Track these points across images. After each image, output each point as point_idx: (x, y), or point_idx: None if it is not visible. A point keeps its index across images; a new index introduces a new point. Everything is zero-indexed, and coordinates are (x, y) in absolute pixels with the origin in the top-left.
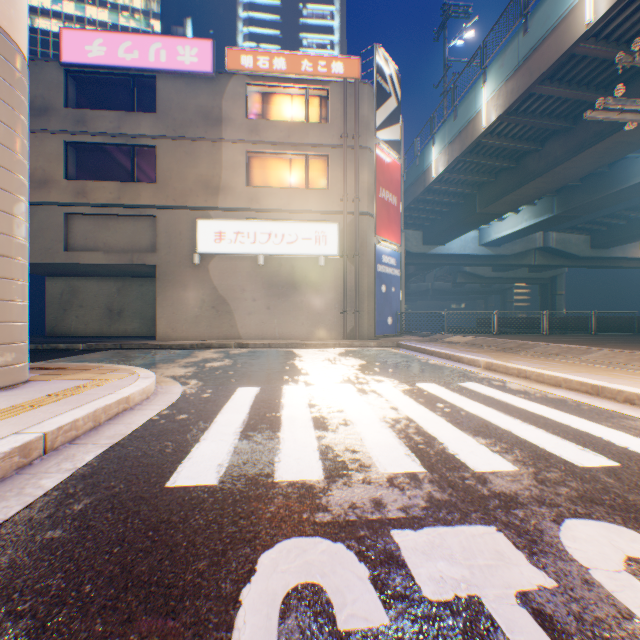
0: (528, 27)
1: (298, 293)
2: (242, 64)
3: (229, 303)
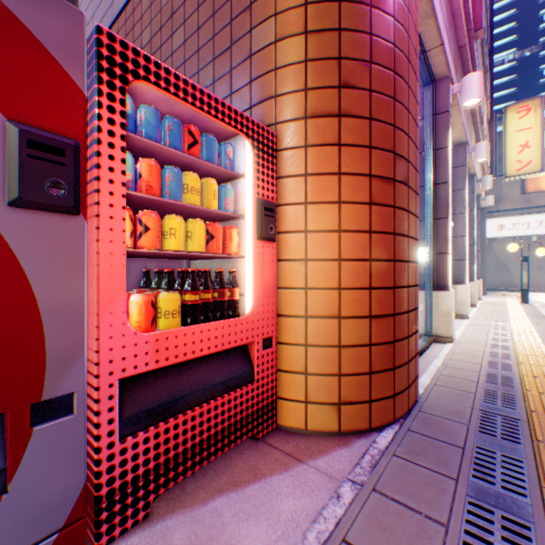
0: None
1: None
2: None
3: (506, 265)
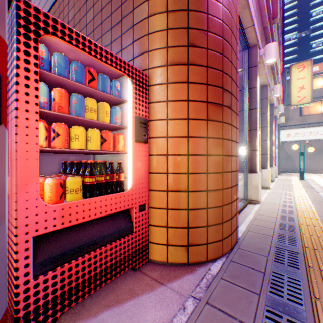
0: None
1: None
2: None
3: (291, 157)
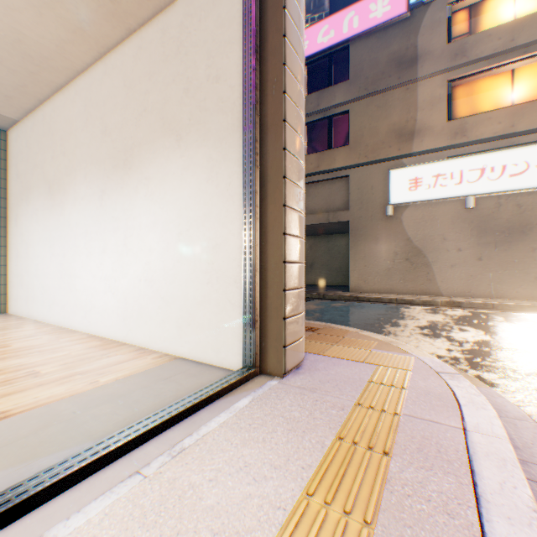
0: None
1: (526, 239)
2: None
3: (424, 254)
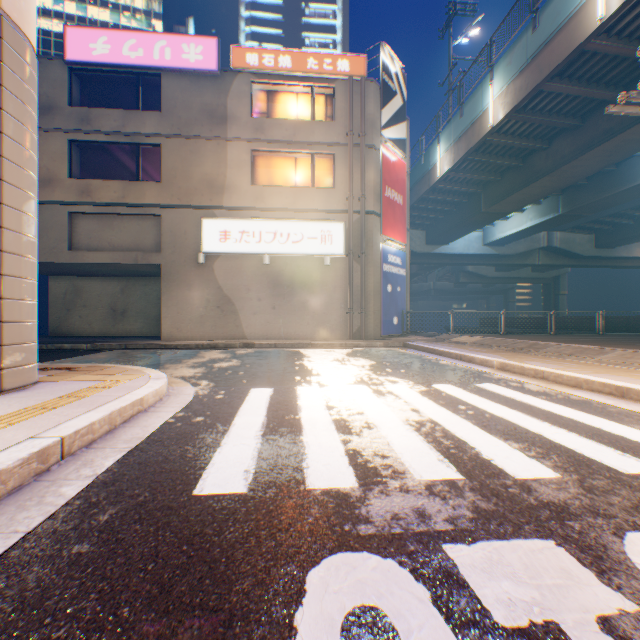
0: (537, 23)
1: (303, 293)
2: (247, 62)
3: (234, 303)
